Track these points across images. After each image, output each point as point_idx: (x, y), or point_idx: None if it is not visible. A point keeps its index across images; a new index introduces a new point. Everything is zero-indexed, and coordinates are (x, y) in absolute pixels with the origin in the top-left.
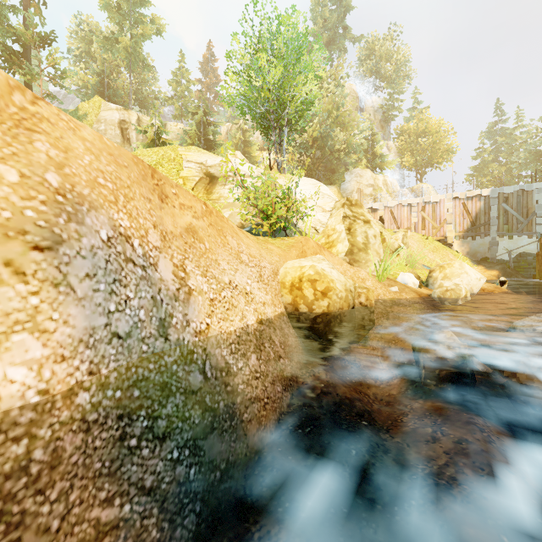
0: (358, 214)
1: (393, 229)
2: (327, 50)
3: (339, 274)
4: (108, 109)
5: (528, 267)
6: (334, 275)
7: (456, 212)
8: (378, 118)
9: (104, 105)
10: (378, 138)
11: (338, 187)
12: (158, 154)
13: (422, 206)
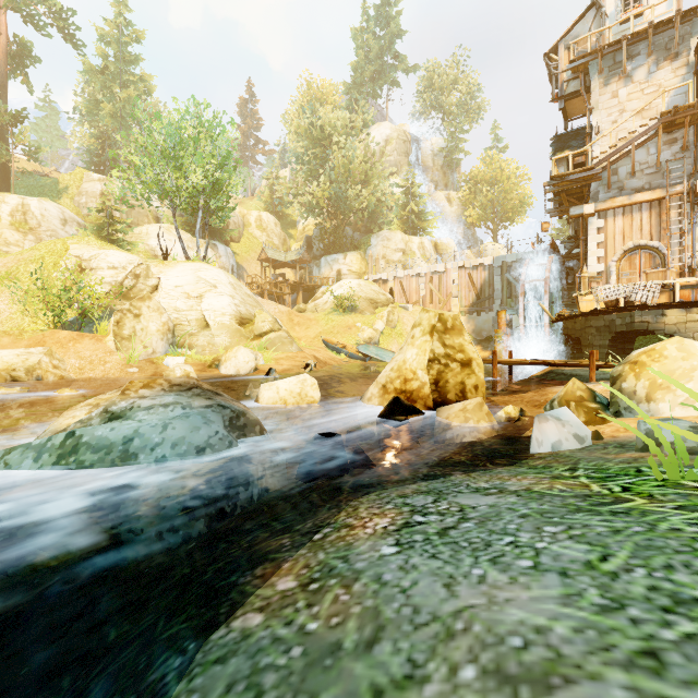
0: (136, 308)
1: (402, 303)
2: (373, 85)
3: (17, 359)
4: (91, 180)
5: None
6: (7, 360)
7: (462, 283)
8: (438, 164)
9: (87, 176)
10: (417, 192)
11: (362, 253)
12: (48, 248)
13: (429, 276)
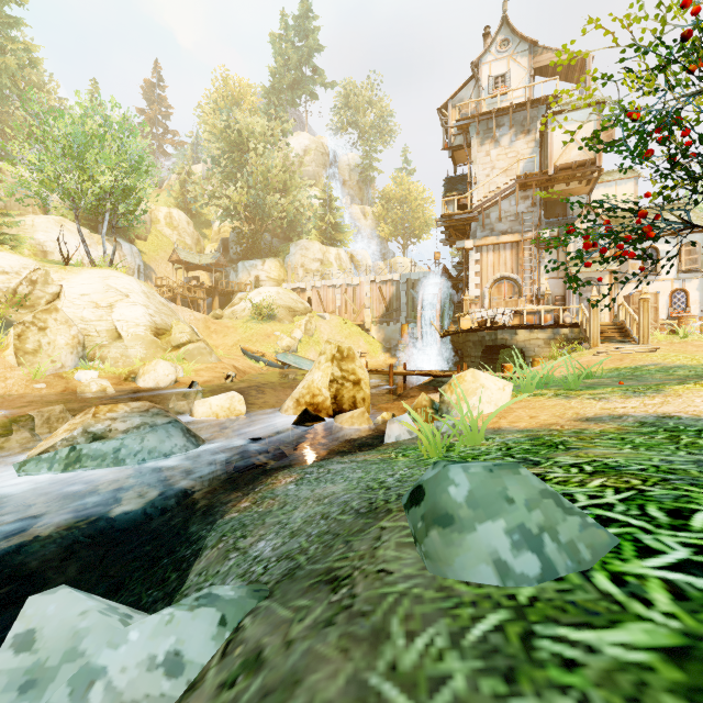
0: (41, 321)
1: (319, 312)
2: (292, 94)
3: None
4: None
5: None
6: None
7: (373, 296)
8: (354, 179)
9: None
10: (334, 205)
11: (281, 260)
12: None
13: (345, 288)
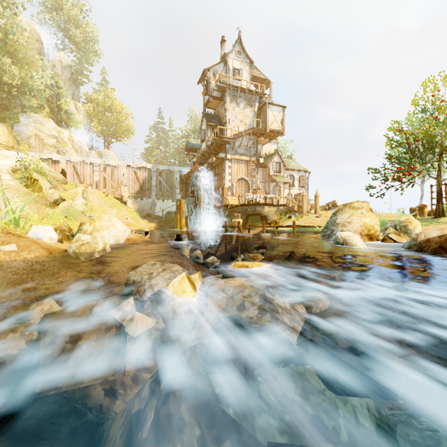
0: None
1: (76, 184)
2: None
3: None
4: None
5: (172, 221)
6: None
7: (130, 177)
8: (66, 76)
9: None
10: (64, 93)
11: (9, 127)
12: None
13: (103, 167)
